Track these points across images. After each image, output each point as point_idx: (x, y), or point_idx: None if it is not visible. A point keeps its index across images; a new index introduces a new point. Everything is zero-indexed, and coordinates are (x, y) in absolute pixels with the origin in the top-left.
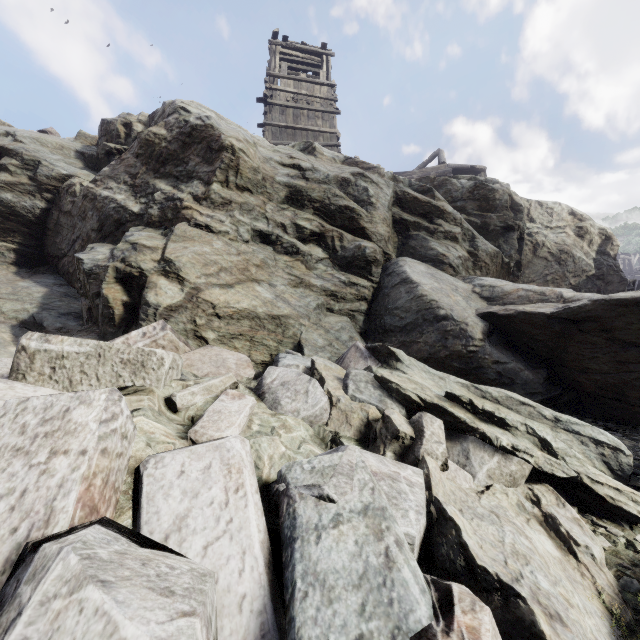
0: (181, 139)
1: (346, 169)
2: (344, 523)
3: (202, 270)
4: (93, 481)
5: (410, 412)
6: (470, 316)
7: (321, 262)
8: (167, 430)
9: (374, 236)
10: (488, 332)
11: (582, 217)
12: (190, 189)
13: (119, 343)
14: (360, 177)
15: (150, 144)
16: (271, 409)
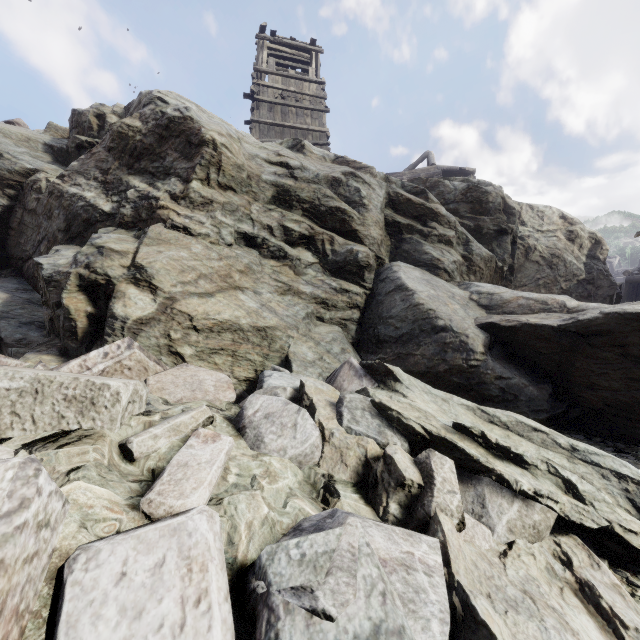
0: (157, 132)
1: (337, 168)
2: None
3: (178, 277)
4: None
5: (413, 445)
6: (470, 327)
7: (311, 267)
8: (114, 497)
9: (366, 239)
10: (489, 344)
11: (572, 221)
12: (167, 187)
13: (74, 366)
14: (352, 177)
15: (123, 137)
16: (252, 448)
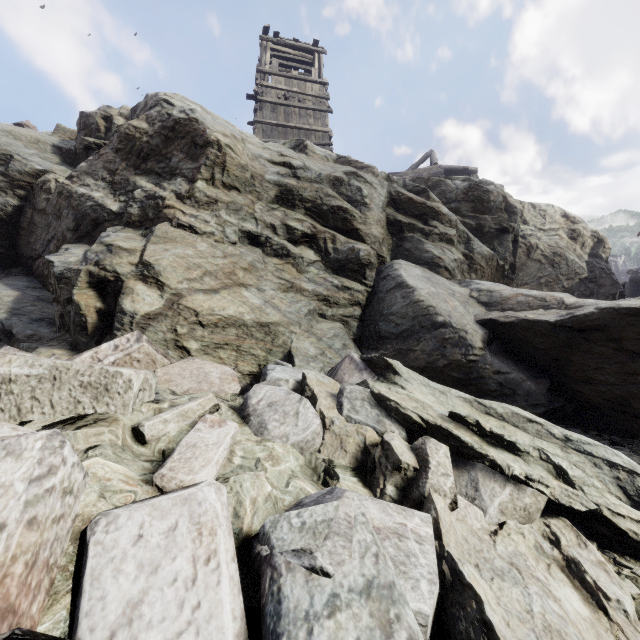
0: (163, 133)
1: (339, 168)
2: (342, 609)
3: (184, 274)
4: (10, 569)
5: (411, 434)
6: (469, 323)
7: (313, 265)
8: (129, 472)
9: (368, 238)
10: (488, 340)
11: (575, 219)
12: (173, 187)
13: (87, 358)
14: (353, 176)
15: (130, 138)
16: (256, 435)
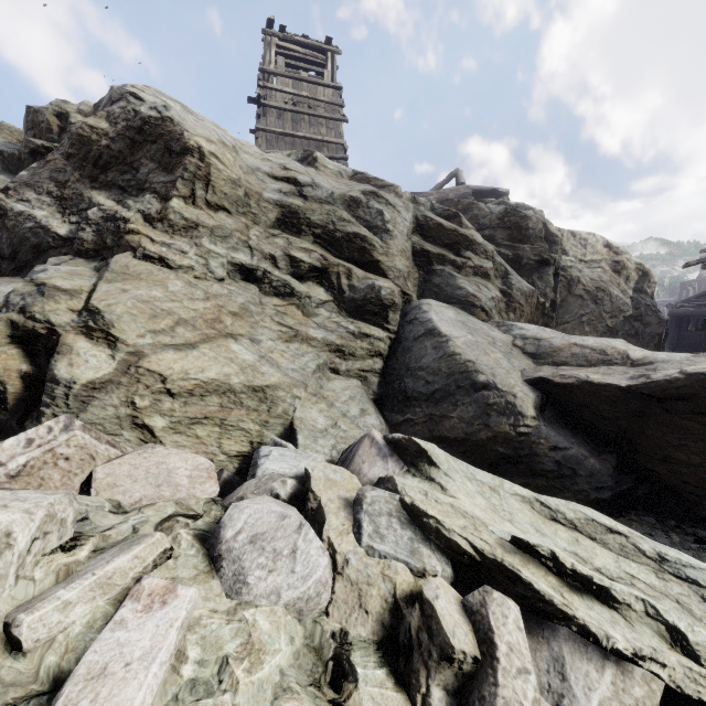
0: (129, 136)
1: (355, 186)
2: None
3: (148, 325)
4: None
5: (458, 567)
6: (517, 383)
7: (323, 306)
8: None
9: (391, 272)
10: (541, 405)
11: (618, 250)
12: (140, 205)
13: None
14: (373, 197)
15: (85, 141)
16: (229, 596)
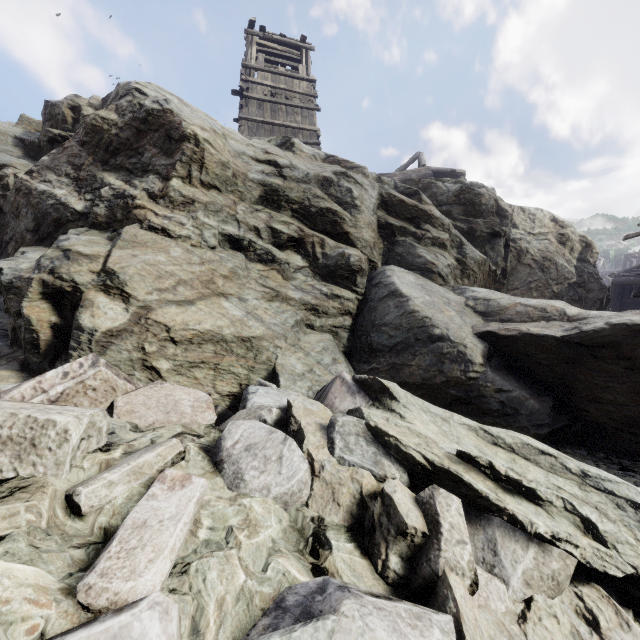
0: (135, 125)
1: (328, 167)
2: None
3: (154, 284)
4: None
5: (413, 476)
6: (468, 336)
7: (300, 271)
8: (45, 578)
9: (358, 242)
10: (488, 354)
11: (563, 224)
12: (144, 185)
13: (27, 389)
14: (343, 177)
15: (97, 130)
16: (230, 489)
